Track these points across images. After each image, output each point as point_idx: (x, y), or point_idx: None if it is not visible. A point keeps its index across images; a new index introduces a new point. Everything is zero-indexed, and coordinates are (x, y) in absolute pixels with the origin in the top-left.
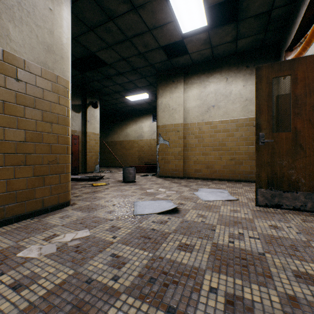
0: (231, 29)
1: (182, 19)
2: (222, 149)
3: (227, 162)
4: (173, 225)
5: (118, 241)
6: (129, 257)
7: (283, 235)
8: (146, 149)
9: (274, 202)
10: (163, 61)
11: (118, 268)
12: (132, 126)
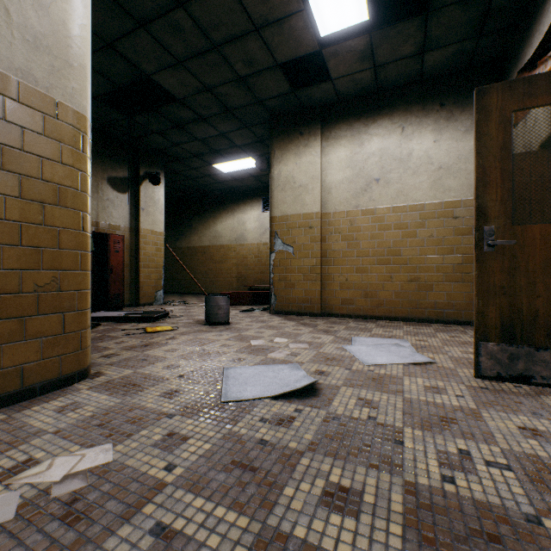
0: (414, 28)
1: (321, 7)
2: (394, 261)
3: (404, 285)
4: (307, 430)
5: (179, 479)
6: (198, 536)
7: None
8: (252, 261)
9: (516, 370)
10: (283, 93)
11: None
12: (226, 219)
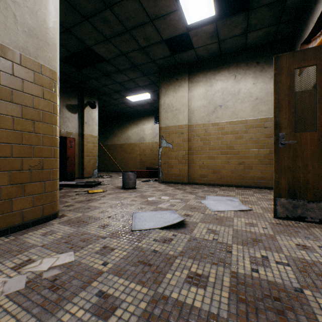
0: (241, 20)
1: (188, 8)
2: (230, 152)
3: (236, 166)
4: (179, 245)
5: (110, 269)
6: (121, 297)
7: (317, 259)
8: (148, 152)
9: (296, 214)
10: (166, 56)
11: (105, 318)
12: (133, 128)
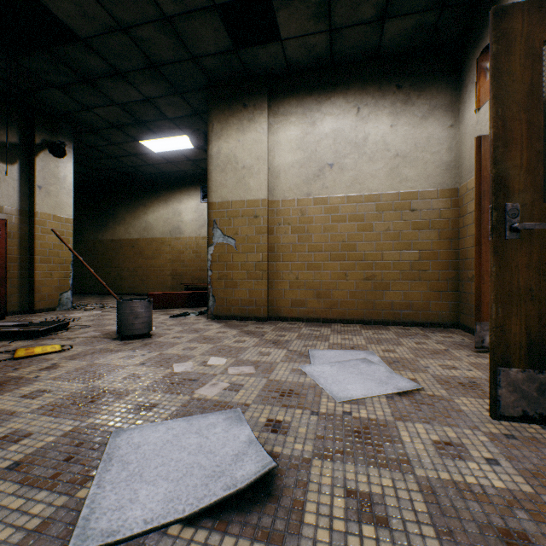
0: None
1: None
2: (349, 257)
3: (360, 284)
4: None
5: None
6: None
7: None
8: (190, 257)
9: None
10: (223, 51)
11: None
12: (159, 209)
